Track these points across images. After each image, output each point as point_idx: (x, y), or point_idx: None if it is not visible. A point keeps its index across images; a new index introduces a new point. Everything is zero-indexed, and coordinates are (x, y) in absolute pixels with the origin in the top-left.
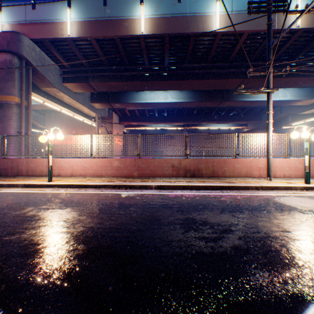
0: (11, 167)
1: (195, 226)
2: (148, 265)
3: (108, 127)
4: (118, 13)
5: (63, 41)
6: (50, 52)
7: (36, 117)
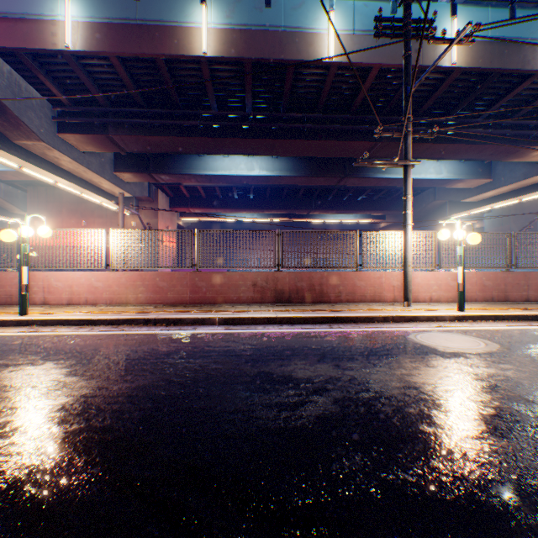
0: None
1: (268, 385)
2: (168, 457)
3: (148, 216)
4: (161, 15)
5: (56, 56)
6: (32, 75)
7: (8, 194)
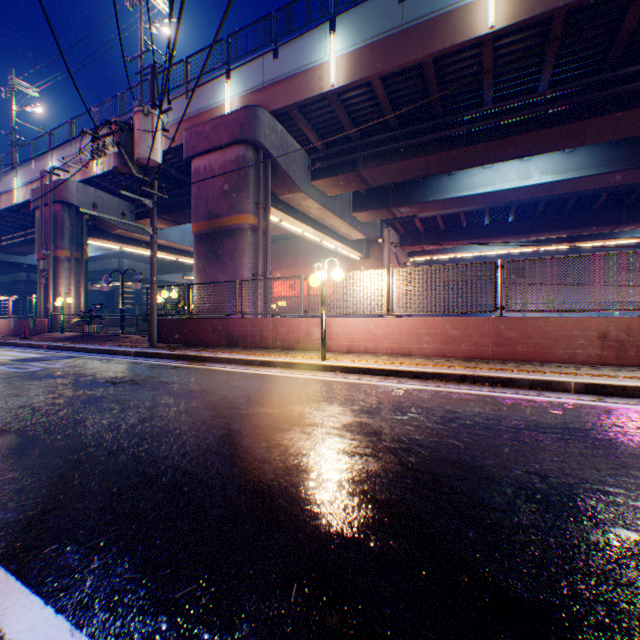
0: (250, 332)
1: None
2: None
3: (377, 259)
4: (431, 5)
5: (318, 101)
6: (295, 129)
7: None
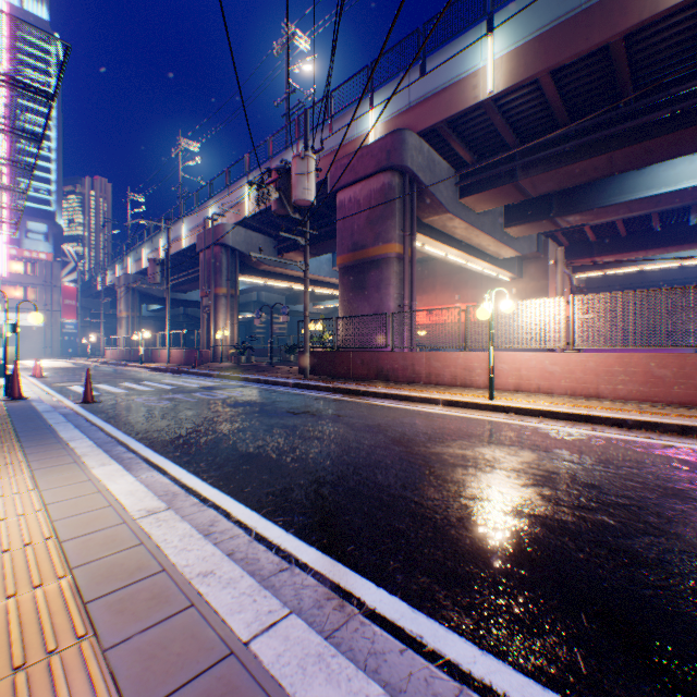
0: (400, 366)
1: None
2: None
3: (532, 279)
4: None
5: (470, 112)
6: (442, 145)
7: None
